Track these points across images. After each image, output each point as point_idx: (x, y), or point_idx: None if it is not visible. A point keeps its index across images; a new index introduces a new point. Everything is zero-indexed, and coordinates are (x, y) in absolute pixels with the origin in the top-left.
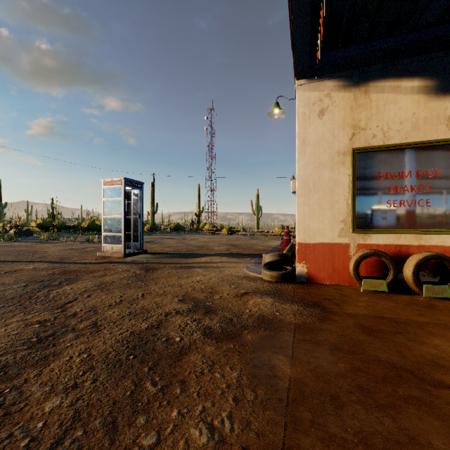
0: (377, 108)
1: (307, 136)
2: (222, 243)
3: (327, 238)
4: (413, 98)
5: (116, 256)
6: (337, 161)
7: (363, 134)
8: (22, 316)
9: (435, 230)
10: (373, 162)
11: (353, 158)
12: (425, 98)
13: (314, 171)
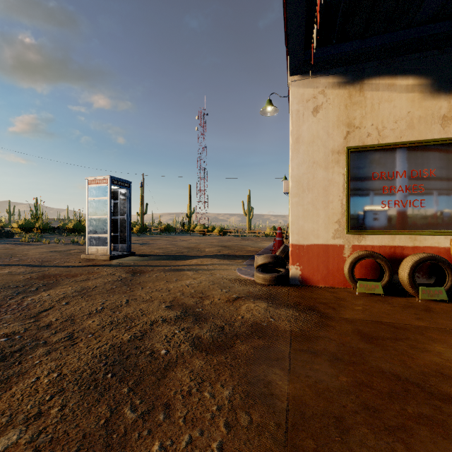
0: (371, 106)
1: (301, 134)
2: (213, 244)
3: (321, 239)
4: (408, 96)
5: (101, 258)
6: (332, 160)
7: (358, 133)
8: None
9: (429, 231)
10: (367, 162)
11: (347, 157)
12: (419, 96)
13: (308, 171)
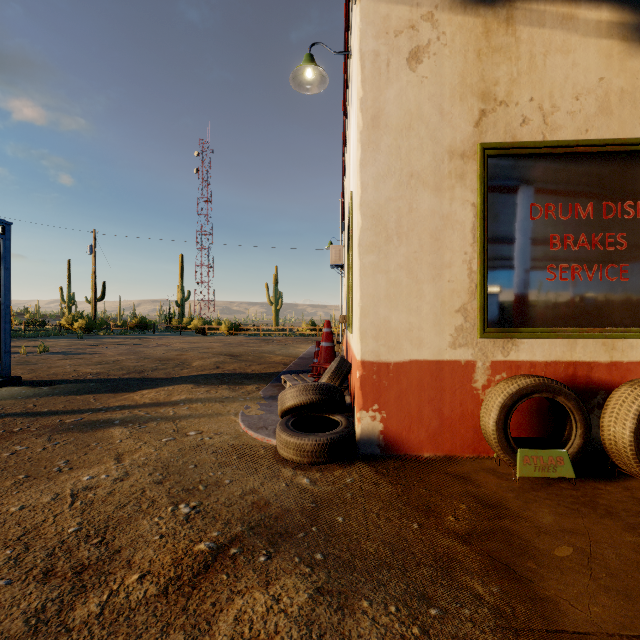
0: (530, 59)
1: (383, 109)
2: (212, 352)
3: (427, 350)
4: (600, 45)
5: None
6: (450, 171)
7: (503, 115)
8: None
9: (639, 329)
10: (520, 180)
11: (483, 166)
12: (621, 48)
13: (399, 193)
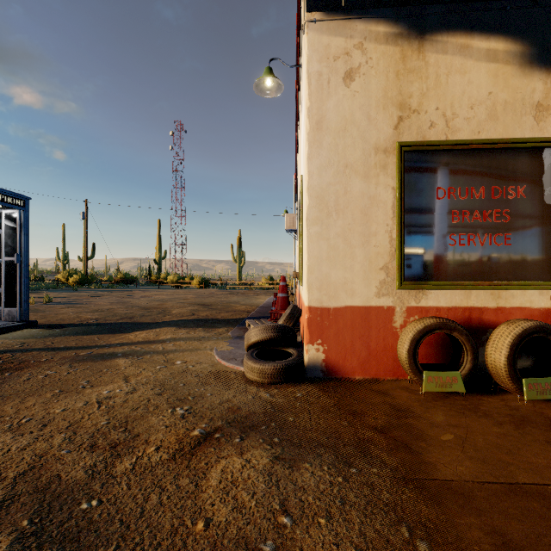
0: (436, 78)
1: (325, 115)
2: (187, 302)
3: (358, 298)
4: (489, 67)
5: None
6: (375, 163)
7: (416, 120)
8: None
9: (519, 283)
10: (429, 170)
11: (400, 159)
12: (505, 69)
13: (337, 179)
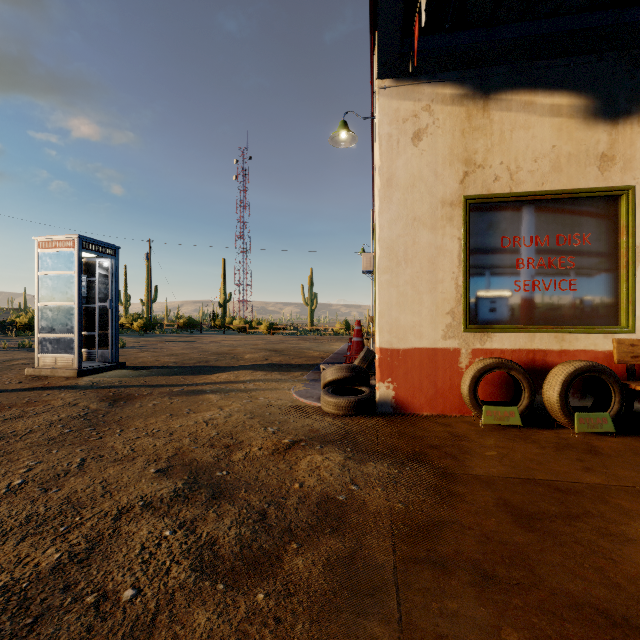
0: (501, 135)
1: (395, 173)
2: (258, 348)
3: (426, 341)
4: (553, 122)
5: (62, 375)
6: (442, 216)
7: (481, 175)
8: None
9: (583, 326)
10: (494, 220)
11: (465, 212)
12: (568, 123)
13: (406, 231)
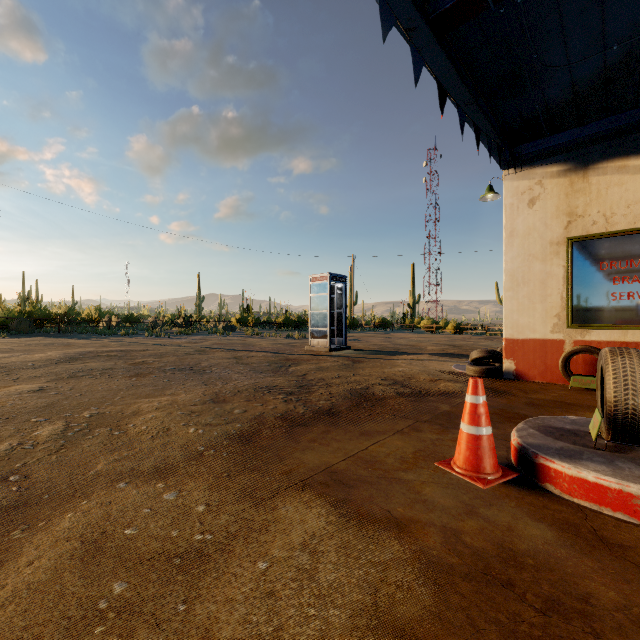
0: (597, 192)
1: (515, 228)
2: (439, 343)
3: (538, 334)
4: None
5: (322, 350)
6: (550, 252)
7: (581, 222)
8: (283, 377)
9: None
10: (593, 251)
11: (568, 248)
12: None
13: (523, 264)
